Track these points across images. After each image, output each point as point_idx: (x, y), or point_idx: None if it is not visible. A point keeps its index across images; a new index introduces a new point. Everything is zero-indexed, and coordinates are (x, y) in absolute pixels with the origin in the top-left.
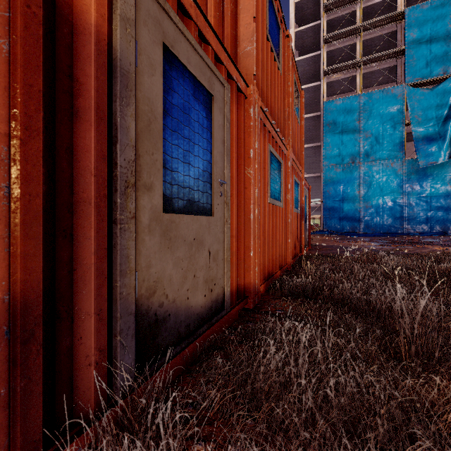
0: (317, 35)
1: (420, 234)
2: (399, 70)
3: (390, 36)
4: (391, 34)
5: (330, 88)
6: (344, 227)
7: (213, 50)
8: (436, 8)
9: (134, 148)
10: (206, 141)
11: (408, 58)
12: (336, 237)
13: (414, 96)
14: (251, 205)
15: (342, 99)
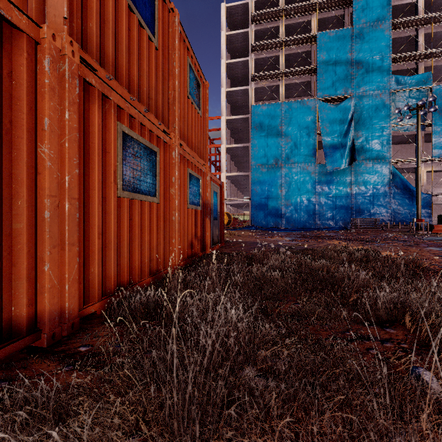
0: (247, 42)
1: (327, 229)
2: (313, 86)
3: (306, 55)
4: (307, 53)
5: (258, 93)
6: (269, 223)
7: None
8: (339, 37)
9: None
10: None
11: (319, 76)
12: (259, 233)
13: (324, 109)
14: (45, 198)
15: (267, 104)
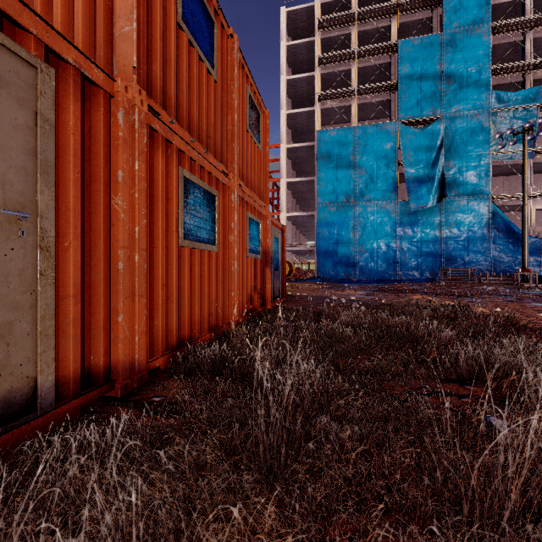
0: (311, 54)
1: (411, 281)
2: (393, 106)
3: (385, 67)
4: (385, 65)
5: (325, 116)
6: (338, 274)
7: None
8: (426, 45)
9: None
10: None
11: (401, 94)
12: (326, 285)
13: (406, 134)
14: (119, 250)
15: (336, 129)
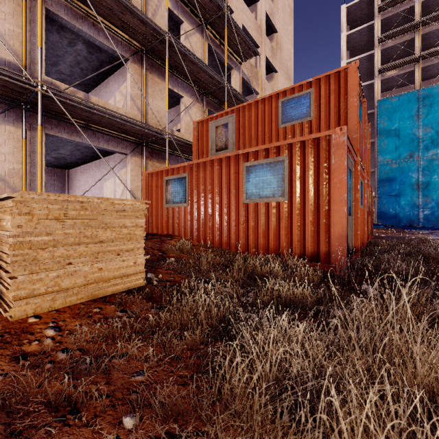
0: (370, 34)
1: None
2: None
3: None
4: None
5: (384, 84)
6: (400, 221)
7: (352, 155)
8: None
9: (347, 200)
10: (350, 189)
11: None
12: (393, 230)
13: None
14: (358, 210)
15: (398, 95)
